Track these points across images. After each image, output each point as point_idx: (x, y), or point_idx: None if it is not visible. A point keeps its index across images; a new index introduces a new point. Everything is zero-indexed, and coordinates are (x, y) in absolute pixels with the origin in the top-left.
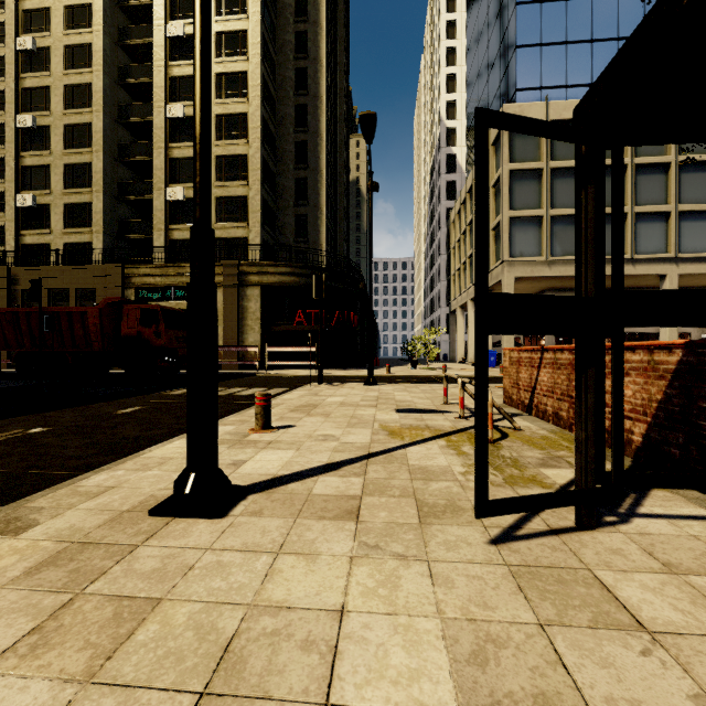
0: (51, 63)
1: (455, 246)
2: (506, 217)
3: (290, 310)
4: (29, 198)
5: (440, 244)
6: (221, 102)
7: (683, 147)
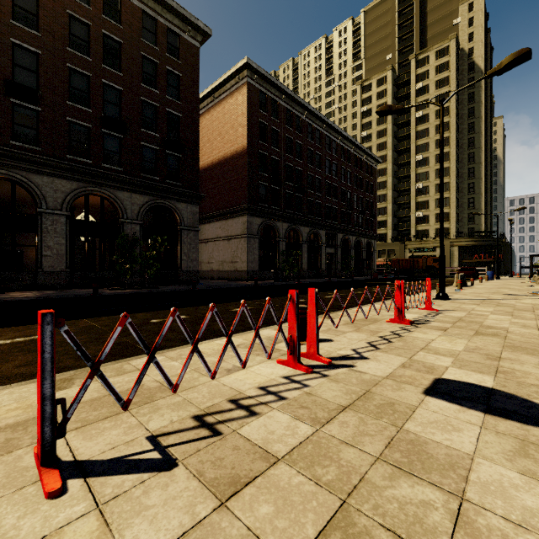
0: None
1: None
2: None
3: (470, 254)
4: None
5: None
6: (437, 179)
7: None
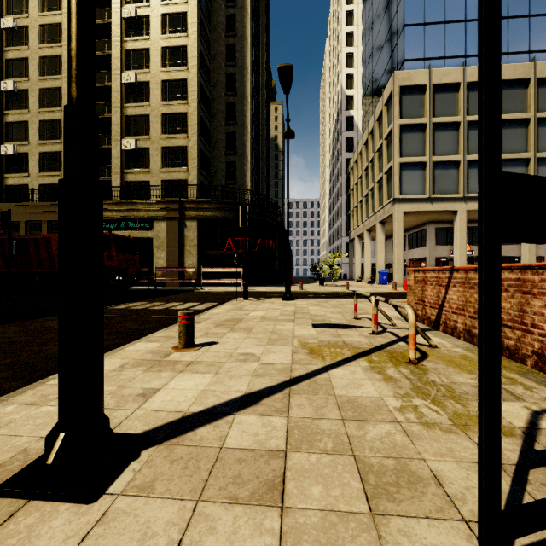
0: (28, 39)
1: (353, 188)
2: (397, 163)
3: (222, 238)
4: (11, 147)
5: (341, 187)
6: (166, 70)
7: (540, 106)
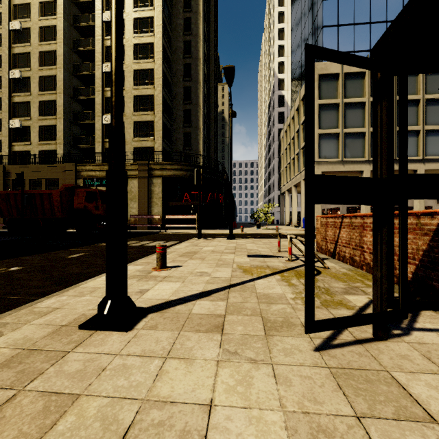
0: (31, 38)
1: (283, 152)
2: (316, 134)
3: (180, 192)
4: (17, 122)
5: (274, 151)
6: (137, 61)
7: (428, 89)
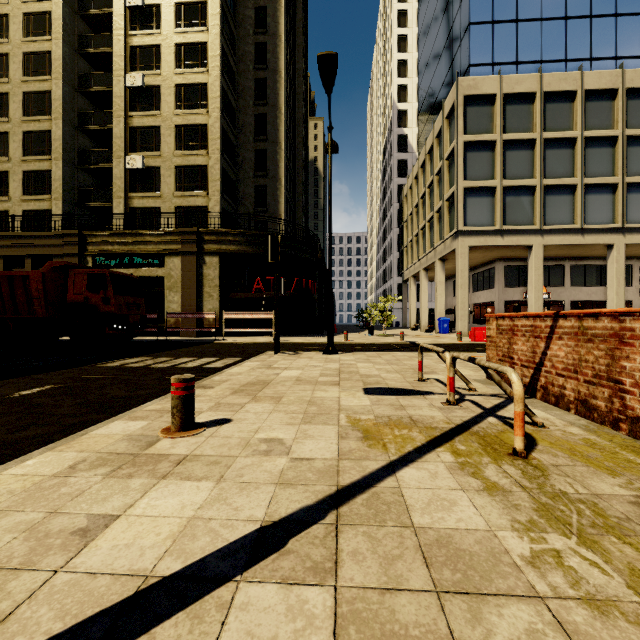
0: (9, 30)
1: (407, 219)
2: (461, 188)
3: (249, 277)
4: None
5: (393, 218)
6: (180, 71)
7: (629, 121)
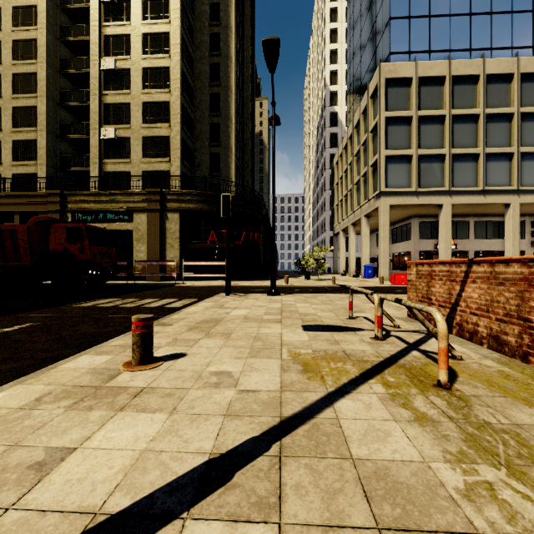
0: (1, 21)
1: (338, 182)
2: (383, 156)
3: (205, 231)
4: None
5: (325, 182)
6: (147, 57)
7: (523, 101)
